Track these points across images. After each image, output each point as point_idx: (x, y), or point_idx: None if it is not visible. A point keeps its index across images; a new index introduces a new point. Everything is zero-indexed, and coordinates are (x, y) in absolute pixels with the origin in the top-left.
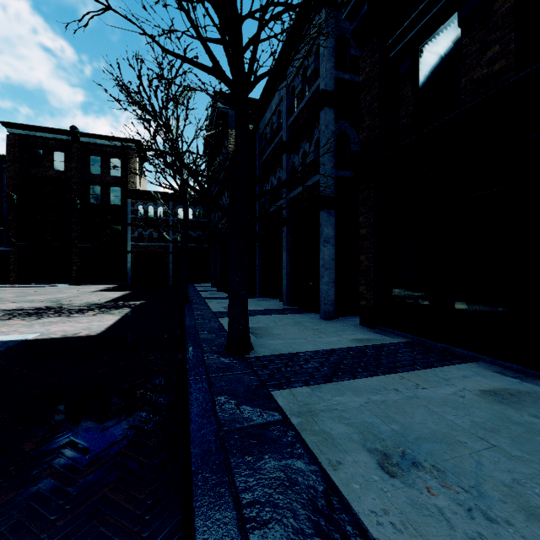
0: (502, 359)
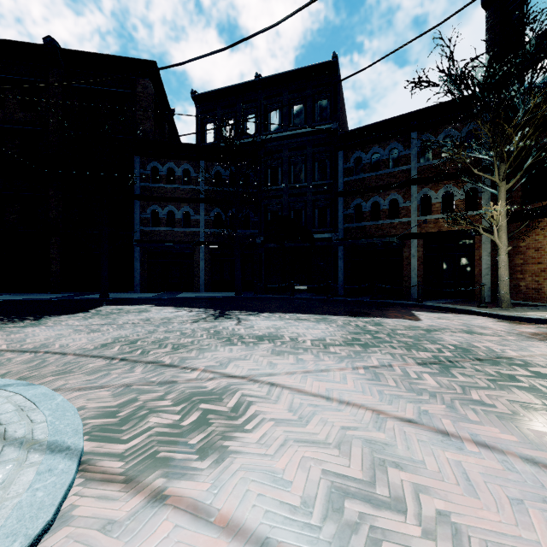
0: (17, 293)
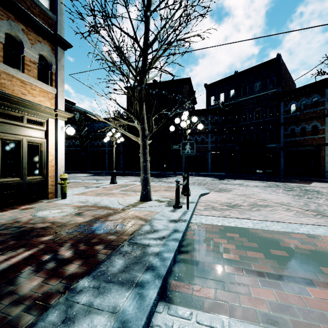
0: None
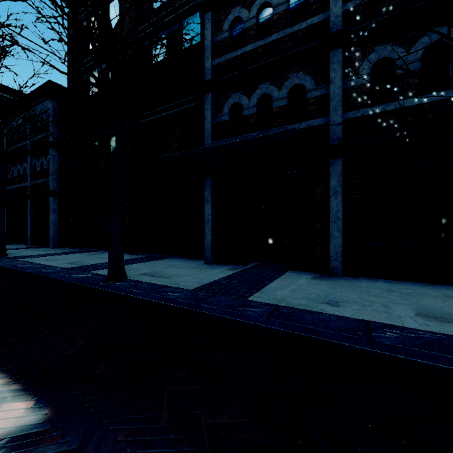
0: (105, 250)
